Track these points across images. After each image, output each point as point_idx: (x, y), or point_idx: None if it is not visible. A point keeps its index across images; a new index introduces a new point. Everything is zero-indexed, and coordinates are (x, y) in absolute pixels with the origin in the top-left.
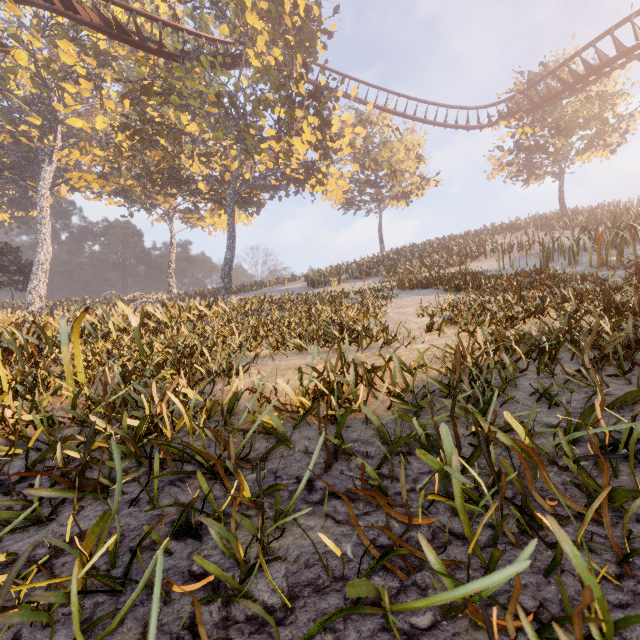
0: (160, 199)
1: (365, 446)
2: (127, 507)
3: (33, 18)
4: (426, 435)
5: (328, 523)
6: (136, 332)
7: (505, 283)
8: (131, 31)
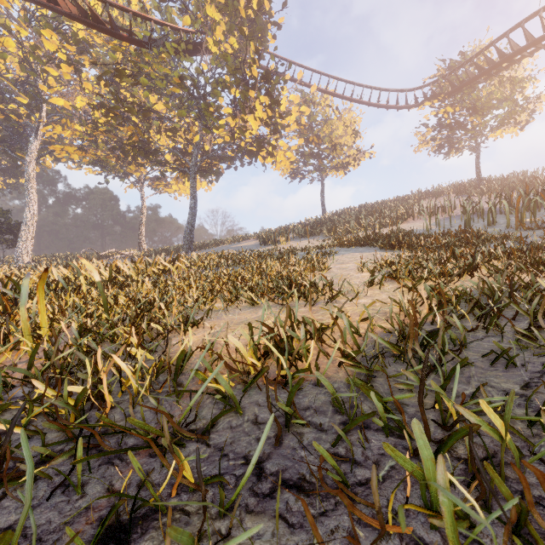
0: (132, 168)
1: (318, 416)
2: (54, 495)
3: (21, 11)
4: (385, 408)
5: (279, 528)
6: (99, 287)
7: (434, 242)
8: (105, 21)
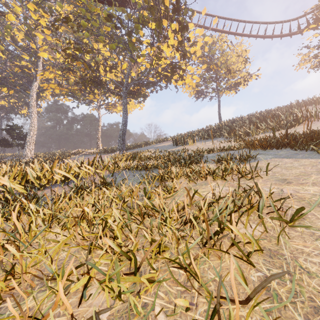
0: (91, 96)
1: None
2: None
3: (26, 2)
4: None
5: None
6: None
7: None
8: None
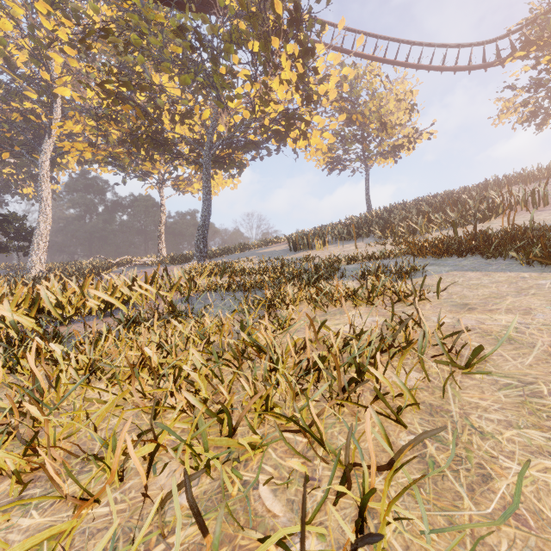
0: (148, 165)
1: None
2: None
3: None
4: None
5: None
6: None
7: None
8: None
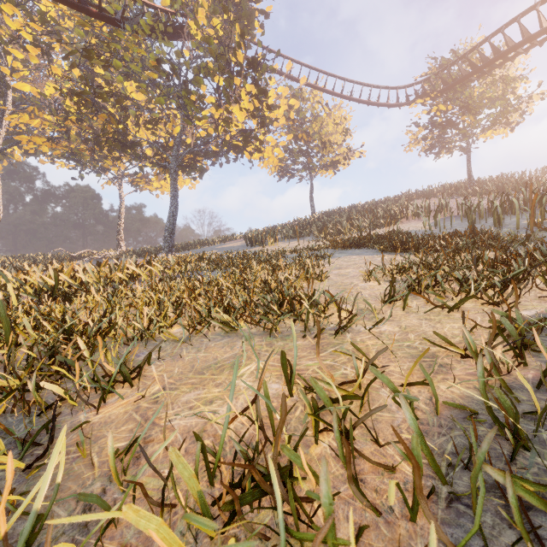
0: (109, 163)
1: None
2: None
3: None
4: None
5: None
6: None
7: (444, 243)
8: None
